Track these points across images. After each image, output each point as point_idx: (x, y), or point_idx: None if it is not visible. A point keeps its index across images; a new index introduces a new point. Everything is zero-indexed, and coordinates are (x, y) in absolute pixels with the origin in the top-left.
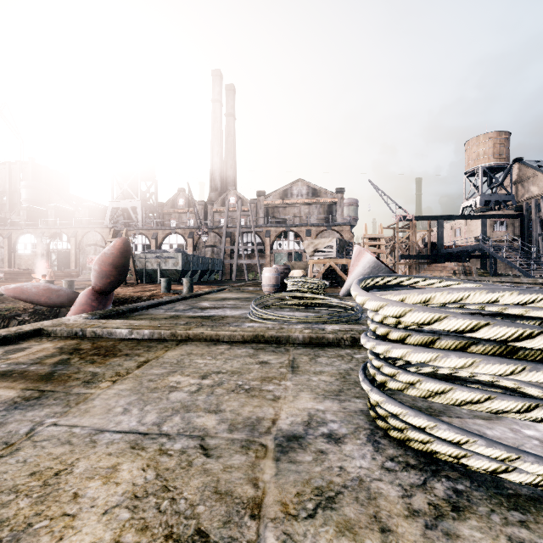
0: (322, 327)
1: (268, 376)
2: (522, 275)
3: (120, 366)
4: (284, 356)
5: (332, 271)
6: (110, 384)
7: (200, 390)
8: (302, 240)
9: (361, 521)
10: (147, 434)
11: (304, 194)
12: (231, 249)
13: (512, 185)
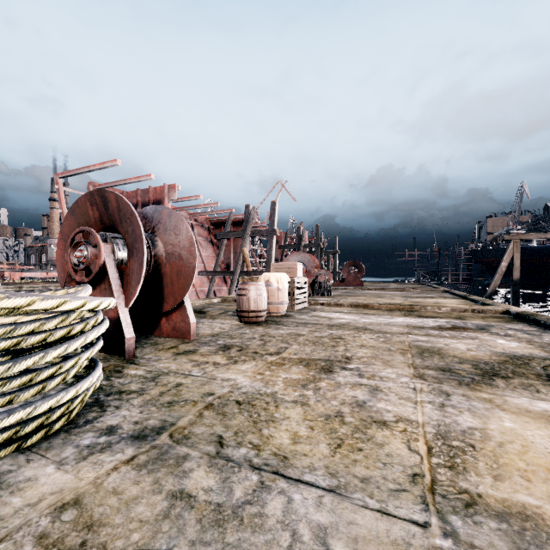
0: None
1: None
2: None
3: None
4: None
5: None
6: None
7: None
8: None
9: (168, 396)
10: (275, 471)
11: None
12: None
13: None
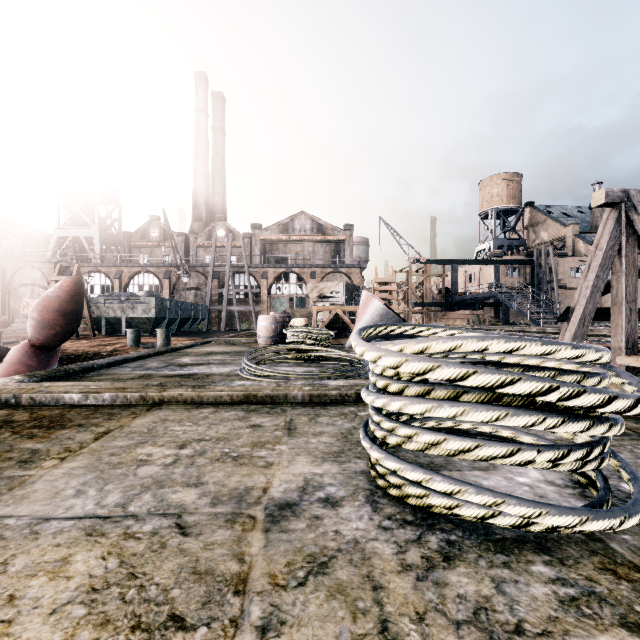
0: (325, 383)
1: (260, 441)
2: (532, 324)
3: (70, 439)
4: (280, 418)
5: (338, 319)
6: (57, 463)
7: (177, 462)
8: (305, 283)
9: (353, 582)
10: (108, 518)
11: (307, 230)
12: (219, 292)
13: (523, 230)
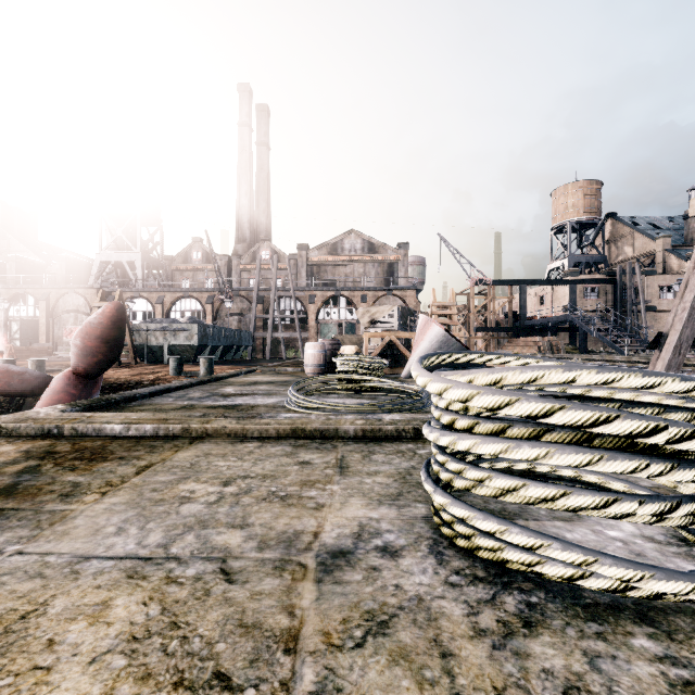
0: (379, 416)
1: (310, 479)
2: (615, 352)
3: (111, 472)
4: (331, 454)
5: (392, 346)
6: (98, 497)
7: (221, 500)
8: (356, 308)
9: (418, 646)
10: (149, 559)
11: (358, 249)
12: (264, 318)
13: (604, 244)
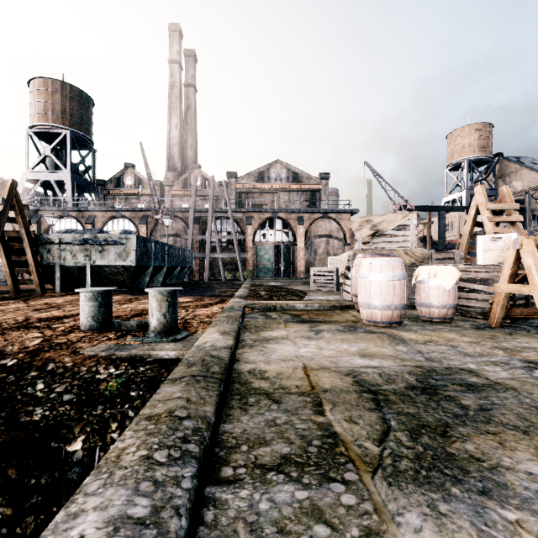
0: None
1: None
2: None
3: None
4: None
5: None
6: None
7: None
8: (292, 230)
9: None
10: None
11: (283, 178)
12: (200, 239)
13: (495, 180)
